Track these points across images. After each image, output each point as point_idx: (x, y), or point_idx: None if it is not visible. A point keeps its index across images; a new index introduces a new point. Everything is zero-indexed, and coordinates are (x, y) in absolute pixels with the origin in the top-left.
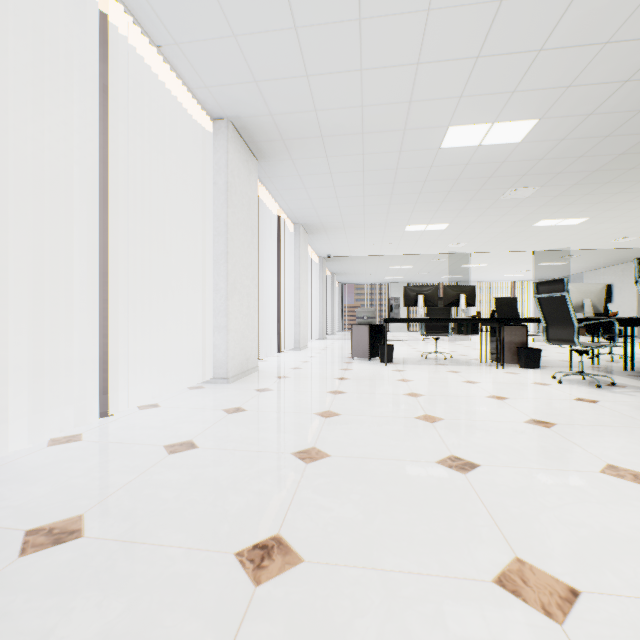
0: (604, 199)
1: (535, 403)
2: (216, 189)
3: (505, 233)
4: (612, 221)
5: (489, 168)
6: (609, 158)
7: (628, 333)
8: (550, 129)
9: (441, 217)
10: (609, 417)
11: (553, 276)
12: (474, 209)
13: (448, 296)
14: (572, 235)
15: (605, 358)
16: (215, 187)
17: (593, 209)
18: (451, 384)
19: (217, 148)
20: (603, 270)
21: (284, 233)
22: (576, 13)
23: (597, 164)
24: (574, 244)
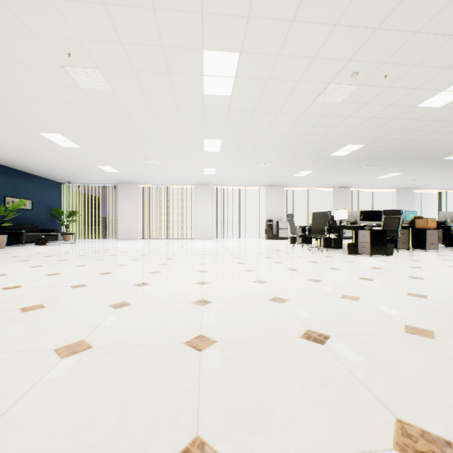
0: None
1: None
2: (396, 202)
3: None
4: None
5: None
6: None
7: None
8: None
9: None
10: None
11: None
12: None
13: None
14: None
15: None
16: (396, 201)
17: None
18: None
19: (396, 194)
20: None
21: (451, 193)
22: (439, 176)
23: None
24: None
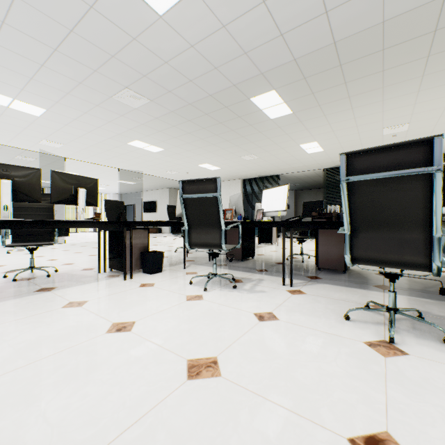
0: (180, 136)
1: (257, 355)
2: None
3: (104, 144)
4: (174, 156)
5: (117, 39)
6: (203, 95)
7: (165, 230)
8: (192, 19)
9: (37, 94)
10: (339, 349)
11: (123, 192)
12: (82, 100)
13: (60, 188)
14: (149, 161)
15: (181, 250)
16: None
17: (170, 142)
18: (94, 353)
19: None
20: (152, 192)
21: None
22: None
23: (195, 97)
24: (146, 169)
